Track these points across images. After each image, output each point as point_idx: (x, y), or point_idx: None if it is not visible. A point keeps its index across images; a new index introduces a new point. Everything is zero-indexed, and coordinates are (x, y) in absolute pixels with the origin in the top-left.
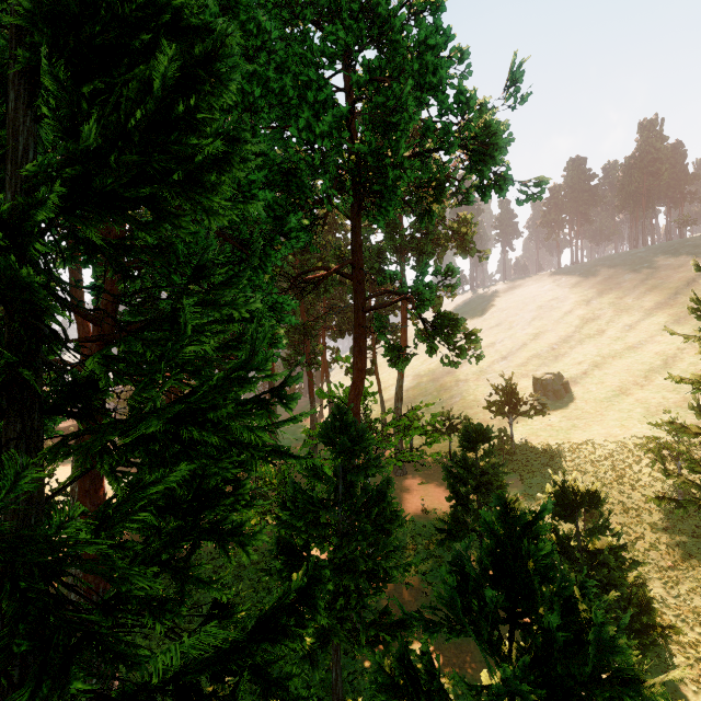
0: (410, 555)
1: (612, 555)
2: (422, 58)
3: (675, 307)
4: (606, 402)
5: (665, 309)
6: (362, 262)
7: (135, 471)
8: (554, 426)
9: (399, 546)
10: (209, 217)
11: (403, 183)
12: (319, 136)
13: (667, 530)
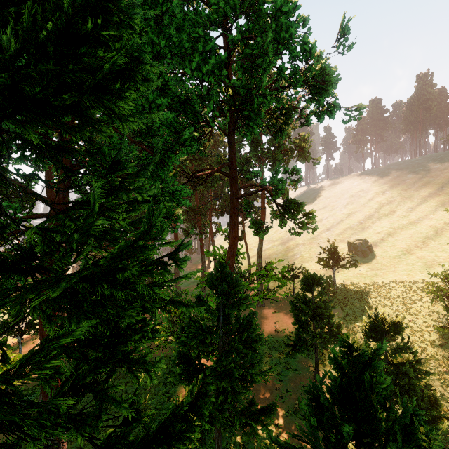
0: (267, 361)
1: (411, 367)
2: (278, 20)
3: (442, 195)
4: (397, 258)
5: (435, 197)
6: (235, 164)
7: None
8: (363, 274)
9: (261, 358)
10: (121, 123)
11: (265, 106)
12: (206, 74)
13: (442, 346)
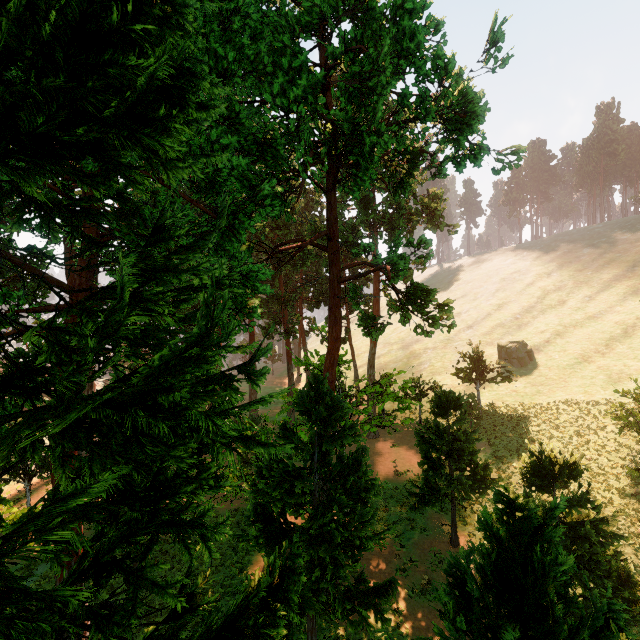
0: (383, 517)
1: (592, 529)
2: (399, 23)
3: (633, 279)
4: (569, 369)
5: (623, 281)
6: (337, 234)
7: None
8: (519, 392)
9: (374, 513)
10: (167, 170)
11: (380, 148)
12: (294, 102)
13: (636, 496)
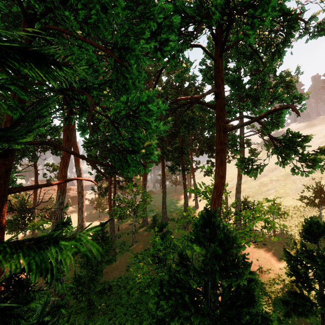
0: None
1: None
2: None
3: None
4: None
5: None
6: (223, 93)
7: (102, 218)
8: None
9: None
10: None
11: None
12: None
13: None
